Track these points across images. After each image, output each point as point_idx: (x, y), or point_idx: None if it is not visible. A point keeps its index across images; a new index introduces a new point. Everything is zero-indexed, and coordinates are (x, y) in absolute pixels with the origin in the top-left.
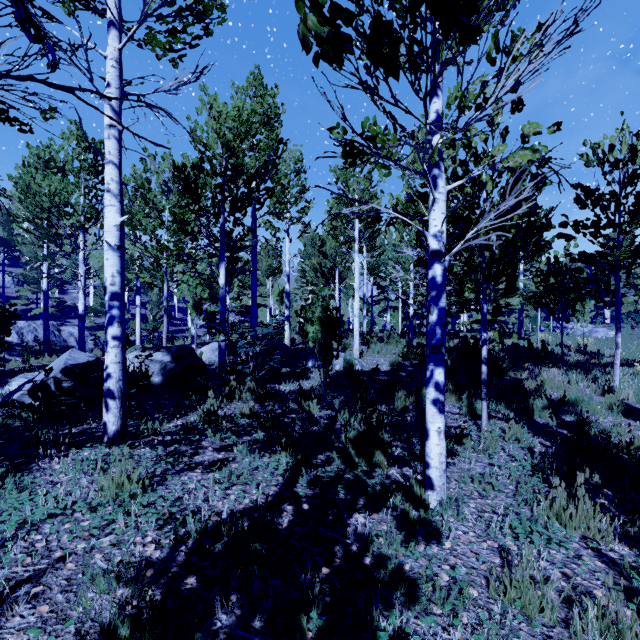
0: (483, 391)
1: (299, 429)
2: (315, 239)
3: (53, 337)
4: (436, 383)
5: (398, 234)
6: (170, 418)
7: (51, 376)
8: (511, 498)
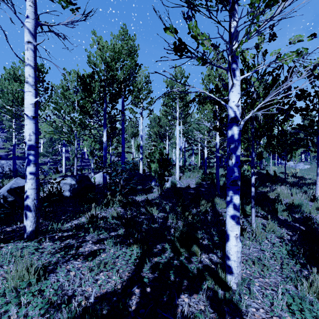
0: (252, 202)
1: (146, 226)
2: (156, 118)
3: (20, 169)
4: (234, 205)
5: (200, 114)
6: (70, 219)
7: (1, 194)
8: (280, 276)
